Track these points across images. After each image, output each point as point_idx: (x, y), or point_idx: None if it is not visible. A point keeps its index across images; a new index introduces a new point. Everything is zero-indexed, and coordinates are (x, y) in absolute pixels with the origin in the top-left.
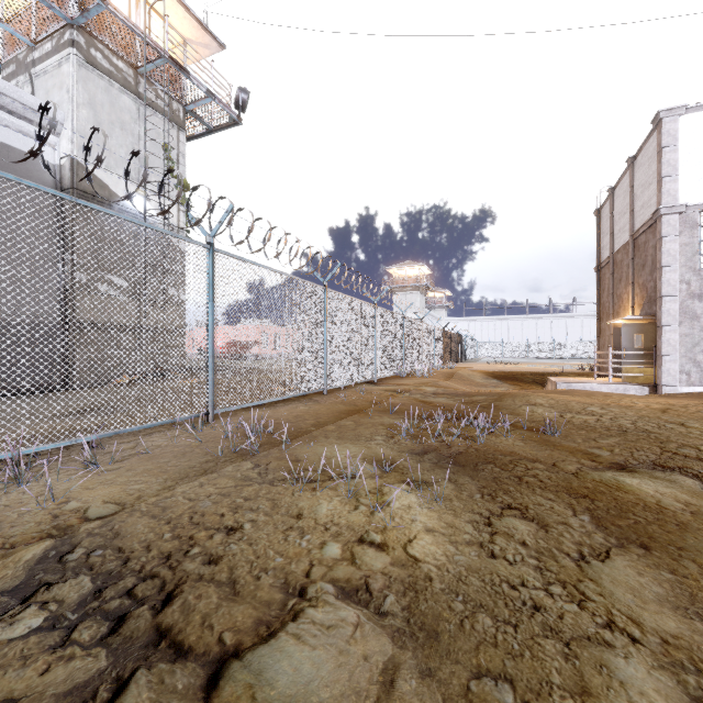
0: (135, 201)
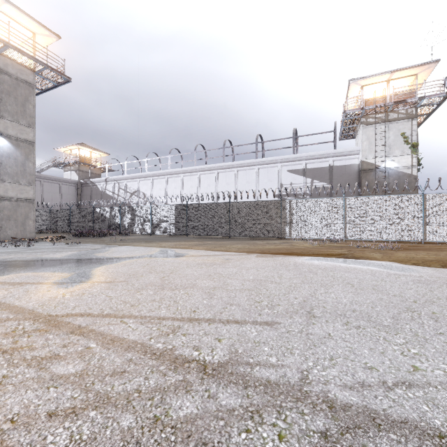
0: (386, 164)
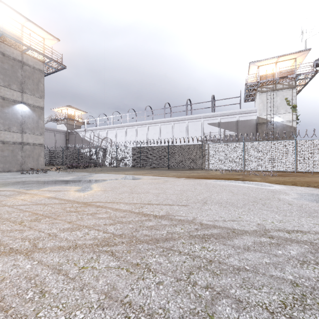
0: (275, 119)
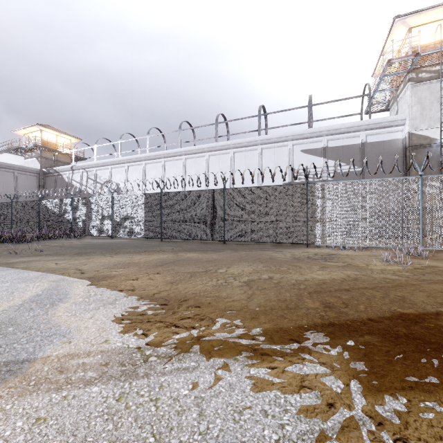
0: None
